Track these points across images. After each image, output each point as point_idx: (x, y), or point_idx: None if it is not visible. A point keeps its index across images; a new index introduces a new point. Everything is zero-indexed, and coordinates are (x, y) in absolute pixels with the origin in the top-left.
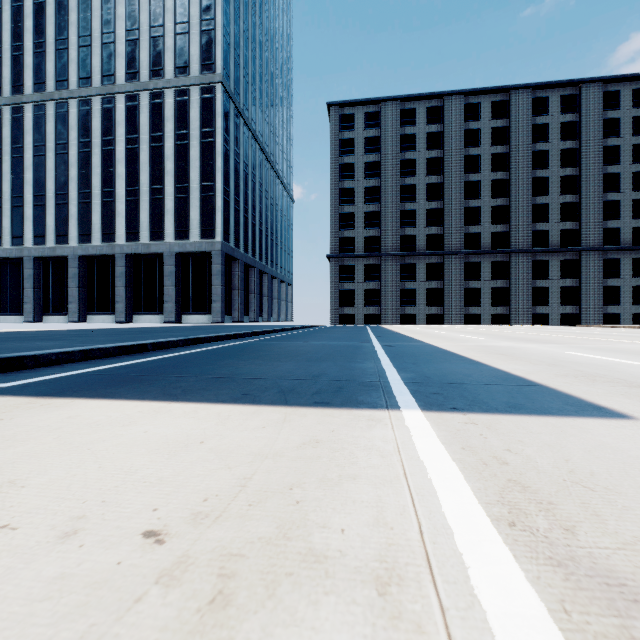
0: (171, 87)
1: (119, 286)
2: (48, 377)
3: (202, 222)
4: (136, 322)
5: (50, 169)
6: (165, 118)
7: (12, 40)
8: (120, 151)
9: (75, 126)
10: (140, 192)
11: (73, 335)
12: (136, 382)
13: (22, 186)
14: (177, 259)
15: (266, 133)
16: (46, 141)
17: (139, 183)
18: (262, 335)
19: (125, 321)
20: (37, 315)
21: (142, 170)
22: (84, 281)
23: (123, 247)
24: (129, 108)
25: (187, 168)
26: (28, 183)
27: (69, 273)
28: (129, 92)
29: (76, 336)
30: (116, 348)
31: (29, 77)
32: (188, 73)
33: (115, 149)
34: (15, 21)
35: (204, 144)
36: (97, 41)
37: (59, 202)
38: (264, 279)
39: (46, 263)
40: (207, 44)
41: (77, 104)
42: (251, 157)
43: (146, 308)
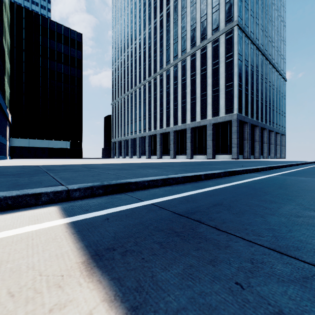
0: (210, 41)
1: (188, 142)
2: (131, 206)
3: (226, 105)
4: (194, 158)
5: (164, 98)
6: (207, 58)
7: (154, 54)
8: (188, 82)
9: (172, 78)
10: (196, 98)
11: (167, 165)
12: (193, 245)
13: (156, 107)
14: (213, 127)
15: (265, 43)
16: (163, 87)
17: (196, 94)
18: (277, 169)
19: (190, 158)
20: (160, 155)
21: (197, 87)
22: (175, 141)
23: (189, 124)
24: (191, 61)
25: (218, 79)
26: (158, 105)
27: (170, 138)
28: (191, 53)
29: (167, 166)
30: (182, 177)
31: (158, 65)
32: (218, 30)
33: (186, 82)
34: (154, 46)
35: (227, 63)
36: (179, 38)
37: (167, 110)
38: (264, 132)
39: (163, 135)
40: (228, 8)
41: (173, 68)
42: (255, 61)
43: (198, 152)
